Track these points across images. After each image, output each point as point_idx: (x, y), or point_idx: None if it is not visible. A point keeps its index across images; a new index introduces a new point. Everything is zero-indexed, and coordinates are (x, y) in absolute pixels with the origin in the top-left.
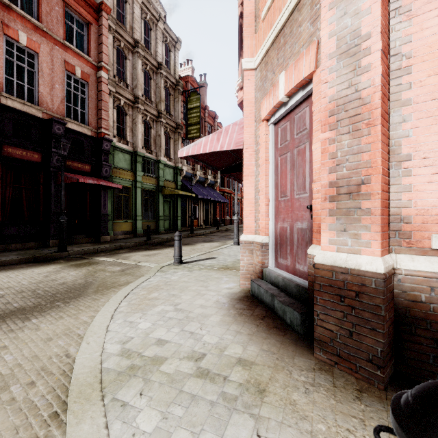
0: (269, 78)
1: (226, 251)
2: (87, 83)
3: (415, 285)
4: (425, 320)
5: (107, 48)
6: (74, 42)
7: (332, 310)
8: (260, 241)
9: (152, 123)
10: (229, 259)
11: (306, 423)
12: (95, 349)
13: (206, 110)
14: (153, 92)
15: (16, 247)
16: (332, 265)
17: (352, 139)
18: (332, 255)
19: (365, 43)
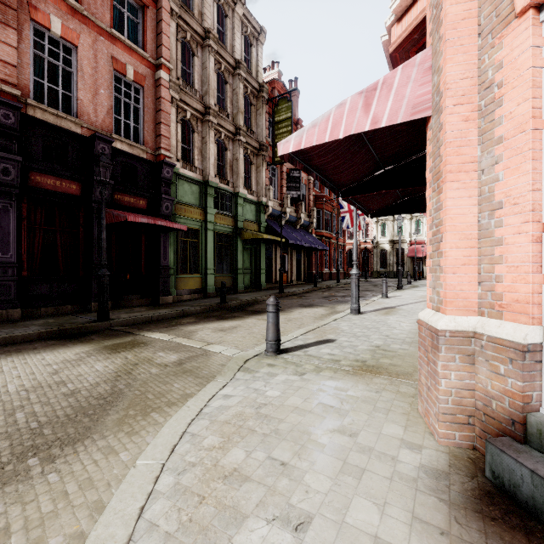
0: None
1: (344, 326)
2: (142, 88)
3: None
4: None
5: (168, 39)
6: (125, 32)
7: None
8: (515, 337)
9: (227, 143)
10: (359, 343)
11: None
12: None
13: (298, 125)
14: (229, 101)
15: (47, 312)
16: None
17: None
18: None
19: None
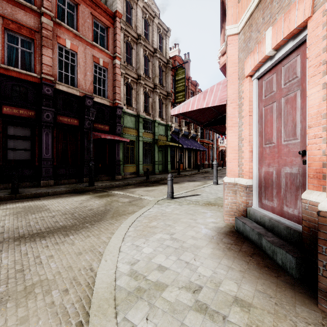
0: (253, 37)
1: (207, 189)
2: (106, 69)
3: None
4: None
5: (119, 43)
6: (98, 42)
7: None
8: (244, 183)
9: (150, 93)
10: (211, 196)
11: None
12: (111, 266)
13: (189, 80)
14: (151, 71)
15: (64, 182)
16: None
17: None
18: None
19: None
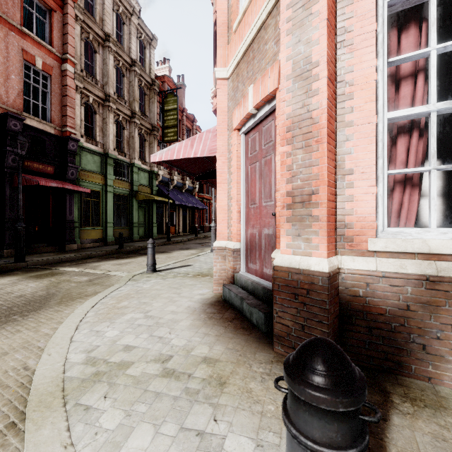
0: (240, 89)
1: (202, 258)
2: (49, 76)
3: (355, 282)
4: (362, 312)
5: (73, 39)
6: (34, 29)
7: (288, 307)
8: (232, 247)
9: (125, 123)
10: (205, 266)
11: (259, 405)
12: (57, 360)
13: (184, 113)
14: (126, 91)
15: None
16: (288, 267)
17: (305, 154)
18: (288, 258)
19: (314, 69)
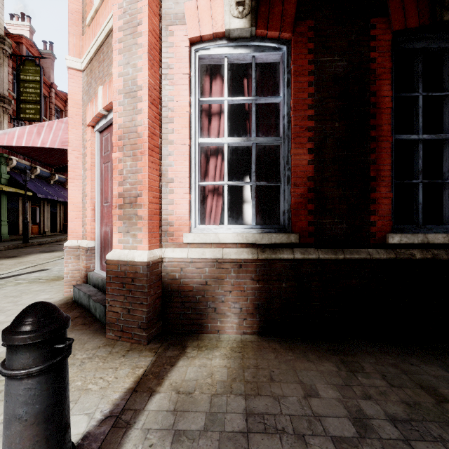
0: (93, 86)
1: None
2: None
3: (174, 268)
4: (178, 291)
5: None
6: None
7: (118, 296)
8: (85, 245)
9: None
10: None
11: None
12: None
13: (52, 89)
14: None
15: None
16: (118, 260)
17: (133, 162)
18: (119, 252)
19: (140, 92)
